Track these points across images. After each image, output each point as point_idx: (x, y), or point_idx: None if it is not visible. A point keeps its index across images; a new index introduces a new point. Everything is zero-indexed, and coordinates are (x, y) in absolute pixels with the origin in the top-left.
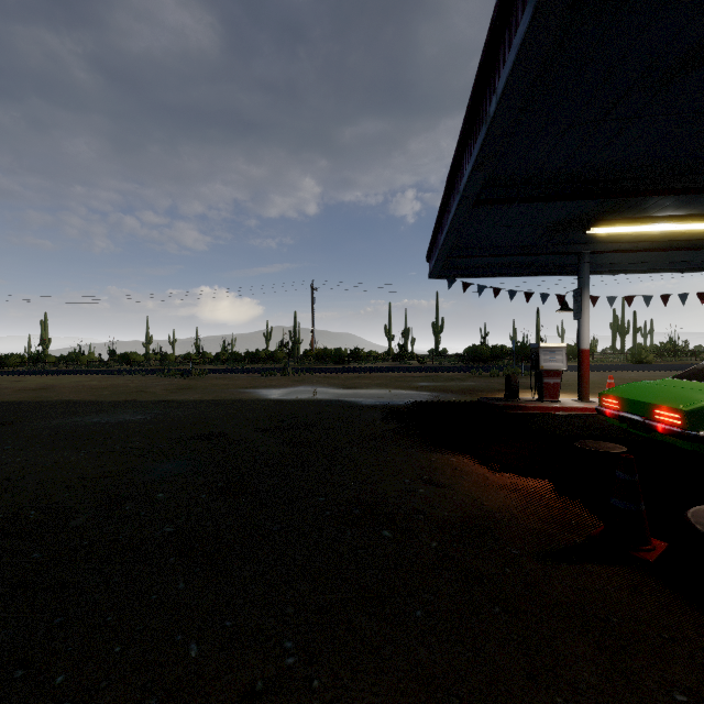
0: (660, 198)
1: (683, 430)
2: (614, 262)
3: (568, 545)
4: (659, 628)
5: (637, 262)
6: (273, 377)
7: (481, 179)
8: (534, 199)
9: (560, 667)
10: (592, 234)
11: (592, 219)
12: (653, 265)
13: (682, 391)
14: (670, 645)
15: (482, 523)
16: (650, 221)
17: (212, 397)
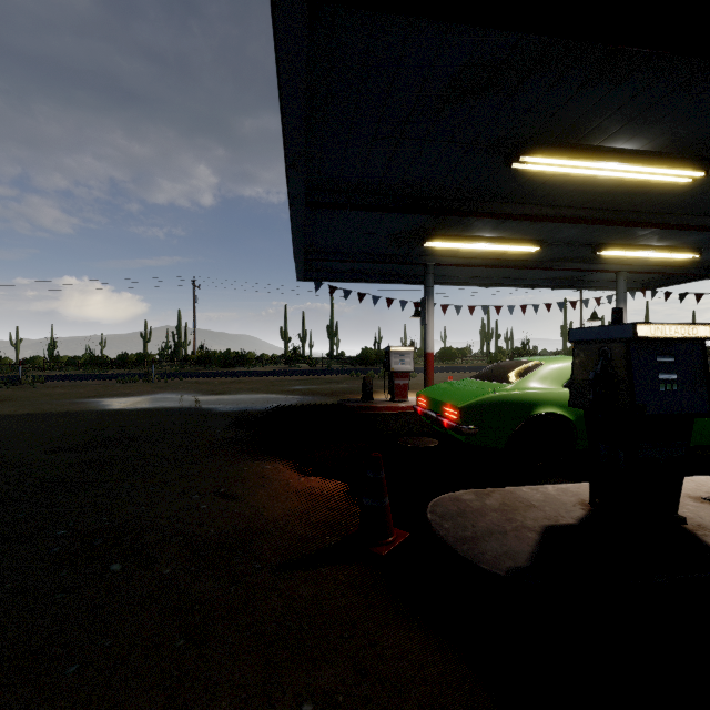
0: (474, 220)
1: (457, 425)
2: (459, 275)
3: (320, 548)
4: (345, 627)
5: (477, 276)
6: (131, 384)
7: (302, 180)
8: (364, 208)
9: (201, 702)
10: (432, 248)
11: (427, 233)
12: (490, 280)
13: (467, 389)
14: (343, 644)
15: (247, 536)
16: (473, 240)
17: (30, 410)
